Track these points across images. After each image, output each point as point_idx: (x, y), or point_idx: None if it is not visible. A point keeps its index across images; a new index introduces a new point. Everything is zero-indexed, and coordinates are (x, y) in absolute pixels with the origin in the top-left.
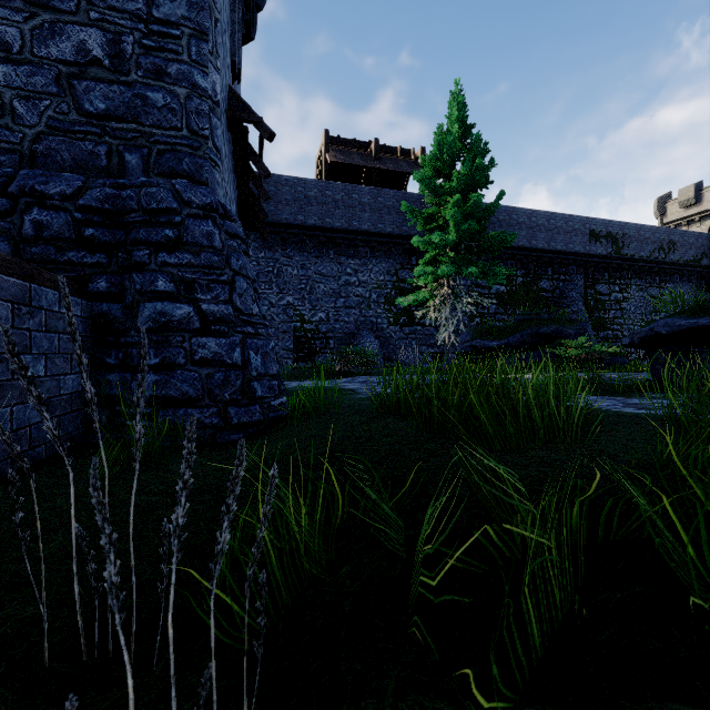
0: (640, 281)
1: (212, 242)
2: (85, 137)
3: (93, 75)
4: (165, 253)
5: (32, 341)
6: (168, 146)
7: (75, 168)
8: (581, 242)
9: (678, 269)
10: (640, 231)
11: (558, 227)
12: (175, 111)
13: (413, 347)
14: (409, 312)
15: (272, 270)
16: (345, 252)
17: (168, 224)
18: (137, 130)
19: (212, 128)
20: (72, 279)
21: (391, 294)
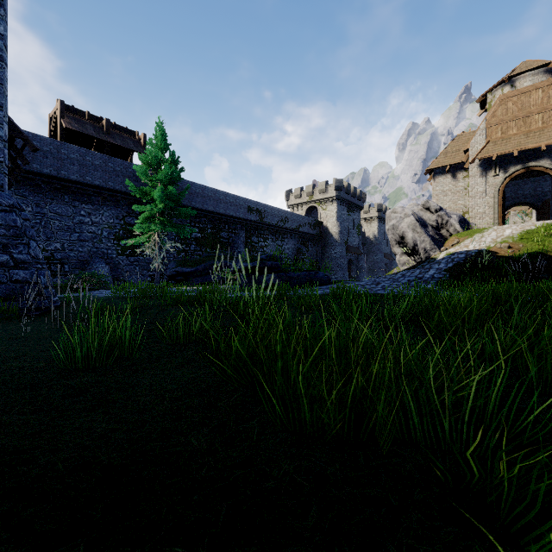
0: (273, 236)
1: (16, 224)
2: None
3: None
4: None
5: None
6: None
7: None
8: (244, 212)
9: (289, 232)
10: (272, 210)
11: (231, 202)
12: None
13: (137, 271)
14: (134, 246)
15: None
16: (80, 198)
17: None
18: None
19: (5, 155)
20: None
21: (119, 233)
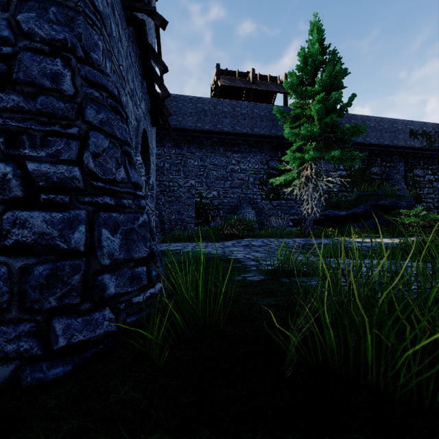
0: None
1: (58, 84)
2: None
3: None
4: None
5: None
6: None
7: None
8: (403, 138)
9: None
10: None
11: (386, 128)
12: None
13: (279, 215)
14: (276, 190)
15: (180, 162)
16: (231, 149)
17: None
18: None
19: None
20: None
21: (263, 178)
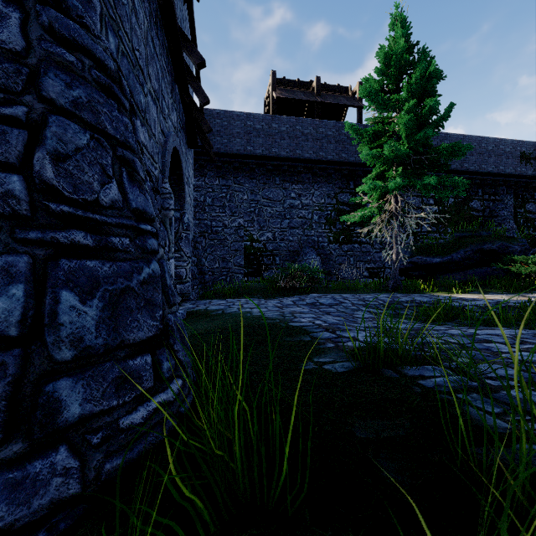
0: None
1: None
2: None
3: None
4: None
5: None
6: None
7: None
8: (512, 164)
9: None
10: None
11: (489, 151)
12: None
13: (351, 263)
14: (348, 231)
15: (225, 195)
16: (289, 178)
17: None
18: None
19: None
20: None
21: (330, 215)
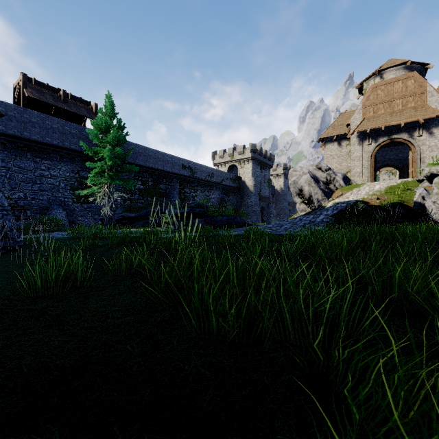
0: (202, 188)
1: None
2: None
3: None
4: None
5: None
6: None
7: None
8: (178, 169)
9: (215, 184)
10: (201, 167)
11: (168, 160)
12: None
13: (89, 216)
14: (87, 195)
15: None
16: (40, 155)
17: None
18: None
19: None
20: None
21: (74, 184)
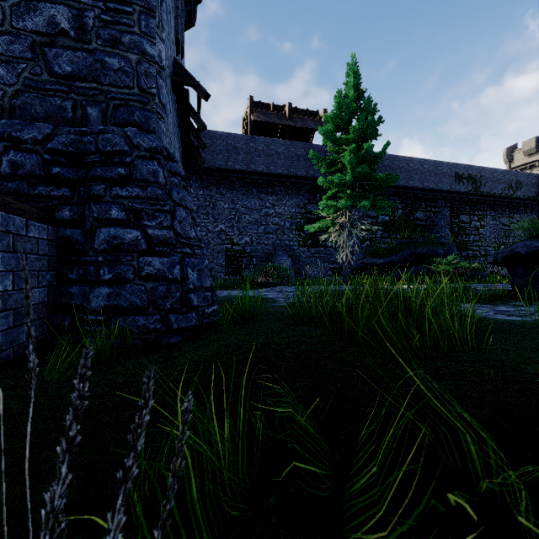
0: (494, 212)
1: (157, 178)
2: (55, 93)
3: (61, 44)
4: (118, 187)
5: (0, 260)
6: (122, 102)
7: (47, 119)
8: (448, 182)
9: (523, 203)
10: (494, 173)
11: (430, 171)
12: (128, 73)
13: (317, 264)
14: (315, 236)
15: (209, 204)
16: (265, 190)
17: (120, 164)
18: (97, 88)
19: (158, 87)
20: (42, 208)
21: (300, 223)
